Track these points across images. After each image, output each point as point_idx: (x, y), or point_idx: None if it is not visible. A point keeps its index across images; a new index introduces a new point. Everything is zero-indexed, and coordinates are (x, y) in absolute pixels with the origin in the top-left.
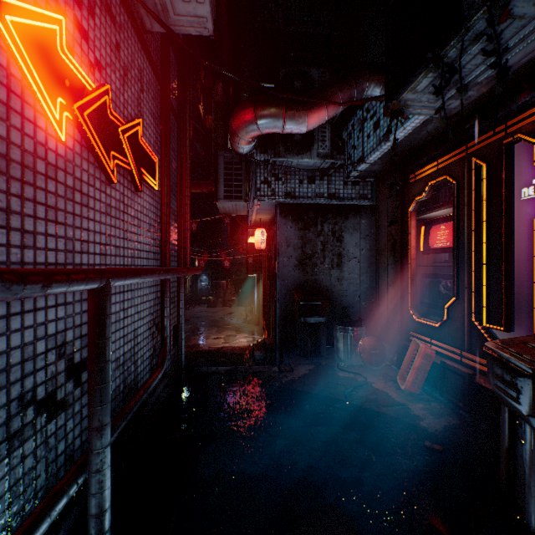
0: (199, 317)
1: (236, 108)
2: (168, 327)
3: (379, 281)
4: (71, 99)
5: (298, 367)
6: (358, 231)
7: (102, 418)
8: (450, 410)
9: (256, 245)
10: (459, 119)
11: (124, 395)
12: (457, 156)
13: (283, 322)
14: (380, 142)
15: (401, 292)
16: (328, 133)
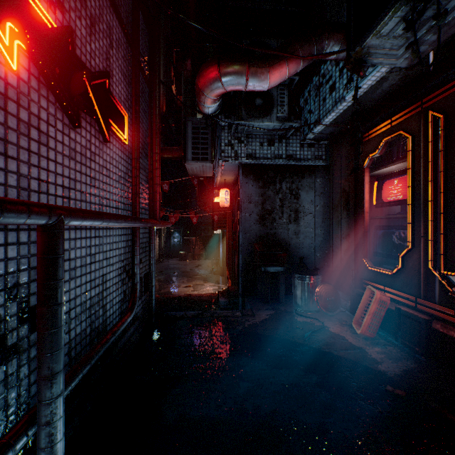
0: (172, 268)
1: (202, 66)
2: (138, 274)
3: (332, 234)
4: (25, 29)
5: (259, 312)
6: (313, 189)
7: (52, 366)
8: (406, 354)
9: (220, 203)
10: (414, 76)
11: (90, 339)
12: (412, 112)
13: (245, 271)
14: (336, 103)
15: (355, 243)
16: (287, 98)
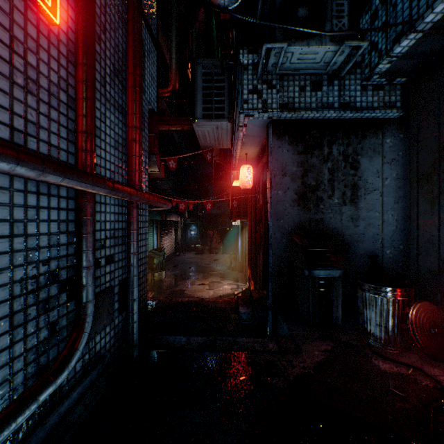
0: (187, 263)
1: None
2: (88, 286)
3: (418, 220)
4: None
5: (306, 344)
6: (380, 153)
7: None
8: None
9: (241, 184)
10: None
11: None
12: None
13: (278, 274)
14: None
15: None
16: (347, 6)
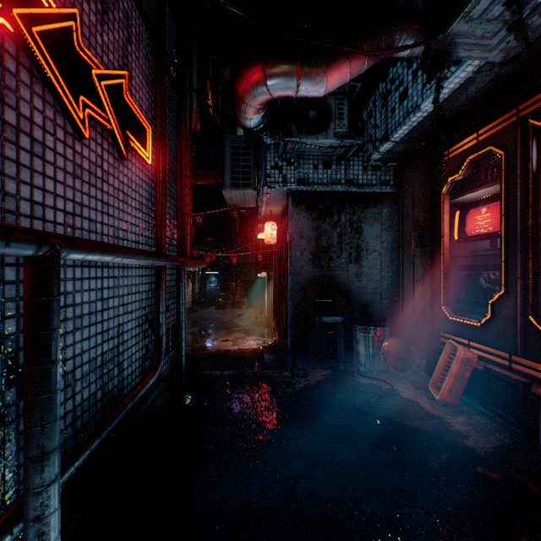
0: (207, 319)
1: (242, 67)
2: (164, 324)
3: (403, 276)
4: (12, 5)
5: (312, 372)
6: (378, 221)
7: (43, 443)
8: (498, 425)
9: (266, 240)
10: (508, 77)
11: (102, 405)
12: (505, 123)
13: (296, 322)
14: (408, 114)
15: (431, 287)
16: (347, 110)
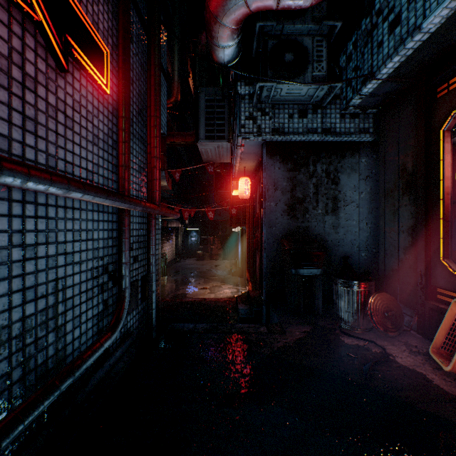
0: (188, 268)
1: None
2: (126, 276)
3: (385, 227)
4: None
5: (290, 328)
6: (356, 171)
7: None
8: None
9: (240, 194)
10: None
11: (23, 387)
12: None
13: (270, 274)
14: (402, 41)
15: (426, 237)
16: (325, 52)
